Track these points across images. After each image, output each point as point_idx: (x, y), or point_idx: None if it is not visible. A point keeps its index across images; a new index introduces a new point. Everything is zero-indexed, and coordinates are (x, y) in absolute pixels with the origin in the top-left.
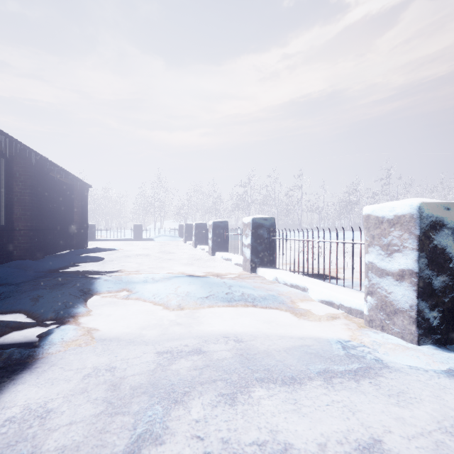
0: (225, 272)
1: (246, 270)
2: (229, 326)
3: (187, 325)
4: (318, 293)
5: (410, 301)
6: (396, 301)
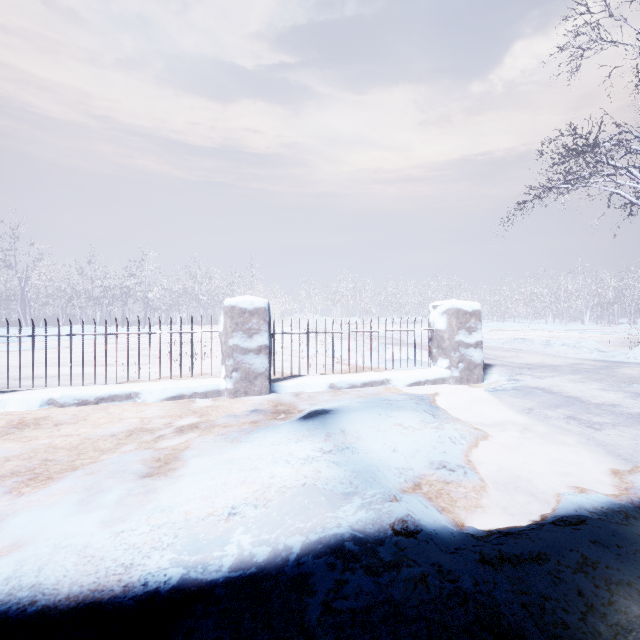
0: (236, 408)
1: (253, 395)
2: (499, 413)
3: (520, 427)
4: (404, 379)
5: (481, 358)
6: (475, 360)
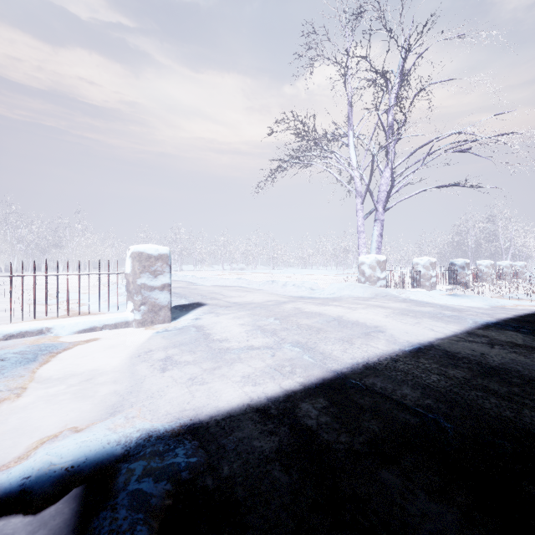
0: None
1: None
2: (110, 360)
3: (92, 378)
4: (72, 326)
5: (168, 300)
6: (161, 302)
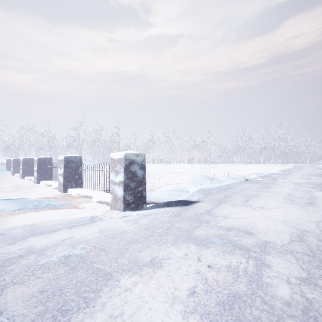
0: (44, 193)
1: (60, 191)
2: (30, 221)
3: None
4: (96, 198)
5: (121, 194)
6: (118, 194)
